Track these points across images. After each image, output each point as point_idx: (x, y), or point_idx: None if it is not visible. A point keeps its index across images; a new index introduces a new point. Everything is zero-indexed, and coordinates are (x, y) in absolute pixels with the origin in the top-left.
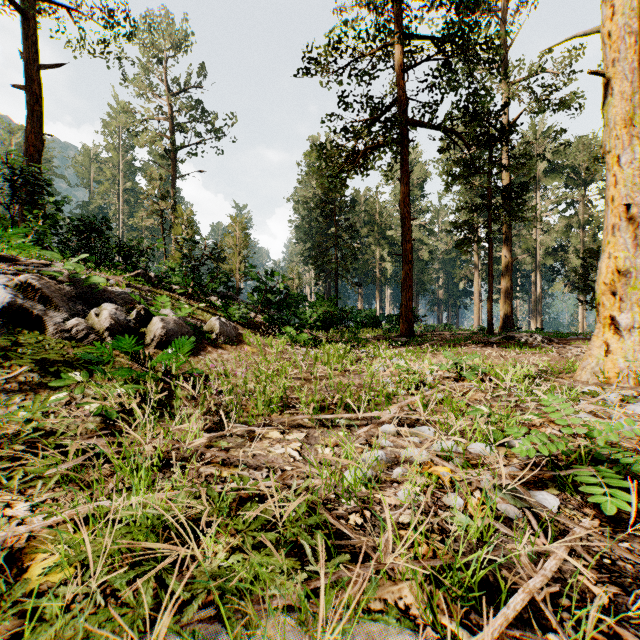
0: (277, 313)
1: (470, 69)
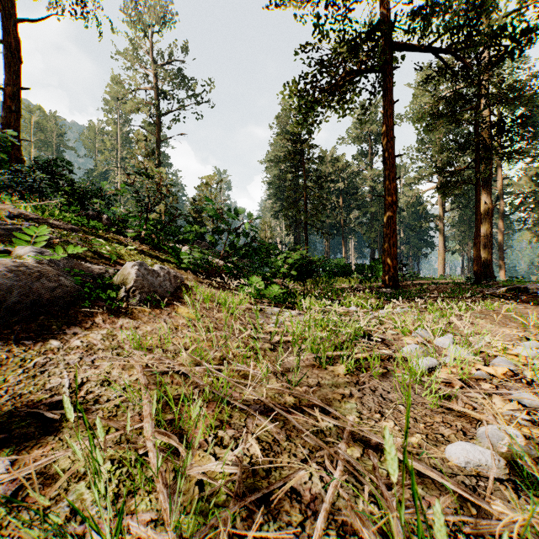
0: (249, 262)
1: None
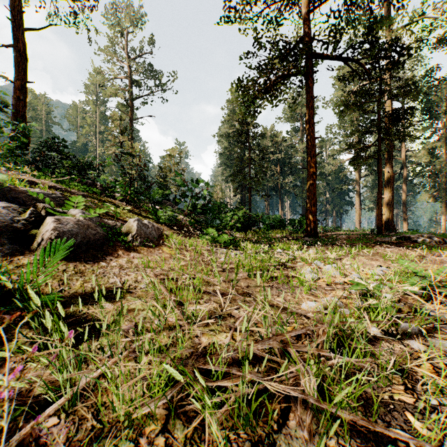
0: (204, 217)
1: (370, 3)
